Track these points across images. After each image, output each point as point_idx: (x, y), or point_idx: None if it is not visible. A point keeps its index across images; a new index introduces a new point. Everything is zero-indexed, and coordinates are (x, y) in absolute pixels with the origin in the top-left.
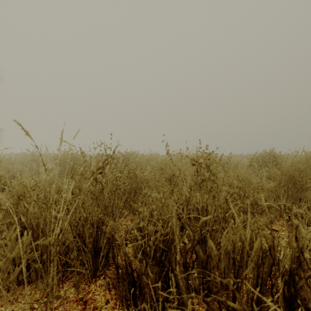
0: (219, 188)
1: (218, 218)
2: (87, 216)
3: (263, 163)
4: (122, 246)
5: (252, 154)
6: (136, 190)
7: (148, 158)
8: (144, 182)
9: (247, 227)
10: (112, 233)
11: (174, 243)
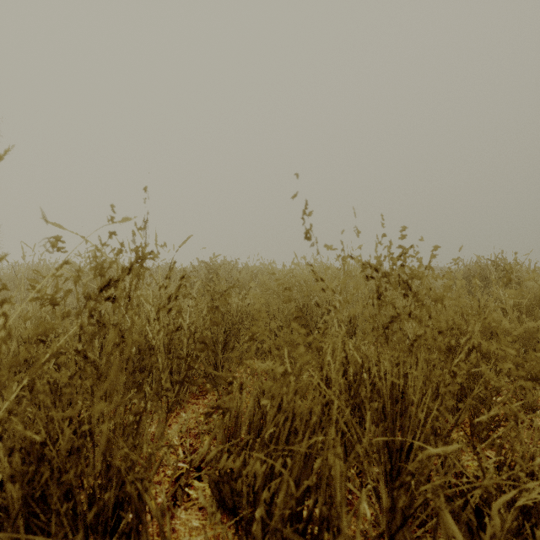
0: (446, 340)
1: (446, 424)
2: (89, 414)
3: (481, 281)
4: (161, 533)
5: (444, 267)
6: (229, 336)
7: (257, 272)
8: (246, 320)
9: (505, 439)
10: (136, 485)
11: (328, 519)
